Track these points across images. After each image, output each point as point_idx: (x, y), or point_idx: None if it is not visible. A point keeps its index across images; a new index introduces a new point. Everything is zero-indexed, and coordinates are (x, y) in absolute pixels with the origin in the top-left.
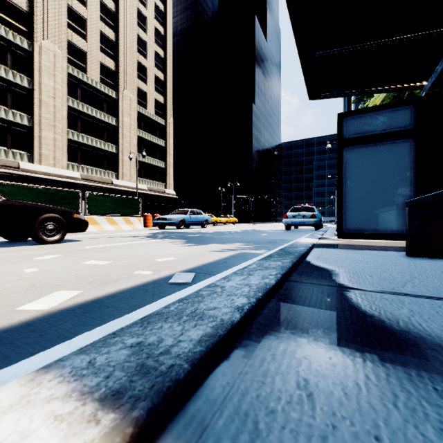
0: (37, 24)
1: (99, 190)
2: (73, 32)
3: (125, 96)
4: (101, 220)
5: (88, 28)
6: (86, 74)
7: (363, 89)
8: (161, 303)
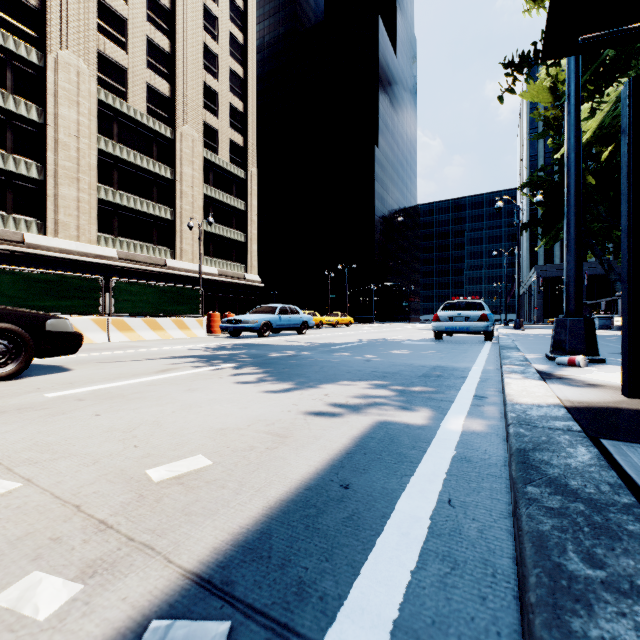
0: (51, 26)
1: (145, 275)
2: (106, 39)
3: (185, 135)
4: (136, 324)
5: (129, 32)
6: (127, 102)
7: None
8: None
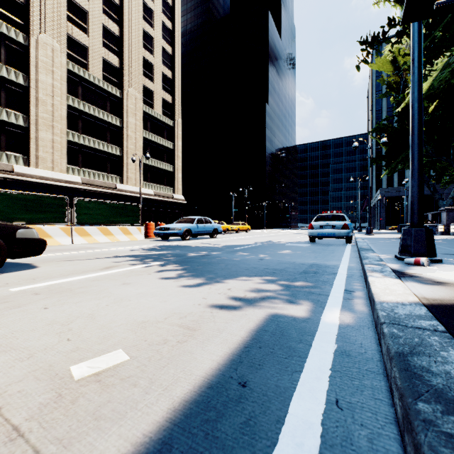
0: (33, 16)
1: (101, 195)
2: (73, 26)
3: (130, 95)
4: (93, 230)
5: (90, 21)
6: (88, 71)
7: None
8: None
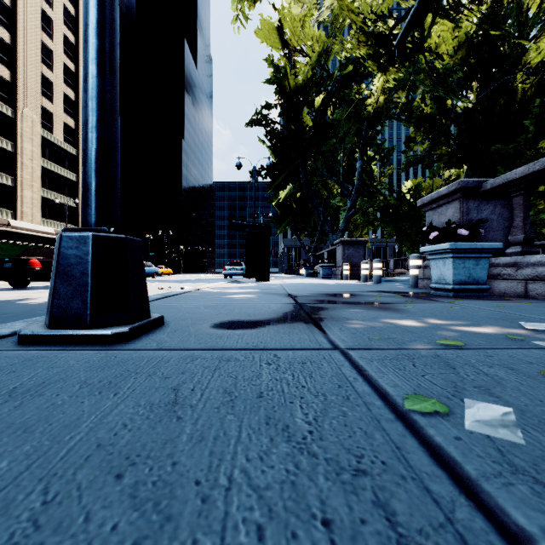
0: None
1: None
2: None
3: (26, 116)
4: None
5: None
6: None
7: None
8: None
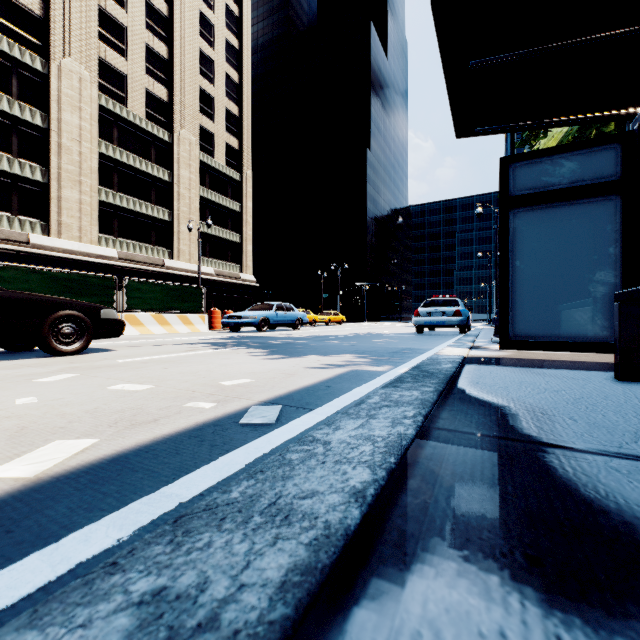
0: (54, 35)
1: (144, 274)
2: (106, 47)
3: (183, 139)
4: (146, 319)
5: (128, 40)
6: (126, 107)
7: (540, 120)
8: (224, 464)
